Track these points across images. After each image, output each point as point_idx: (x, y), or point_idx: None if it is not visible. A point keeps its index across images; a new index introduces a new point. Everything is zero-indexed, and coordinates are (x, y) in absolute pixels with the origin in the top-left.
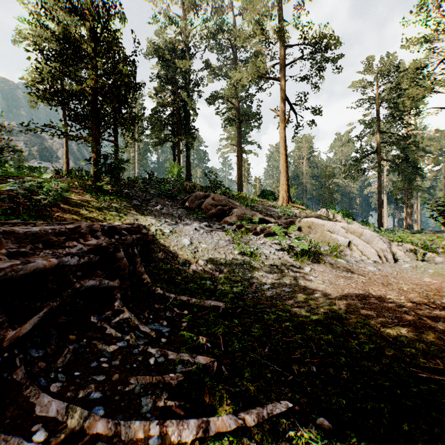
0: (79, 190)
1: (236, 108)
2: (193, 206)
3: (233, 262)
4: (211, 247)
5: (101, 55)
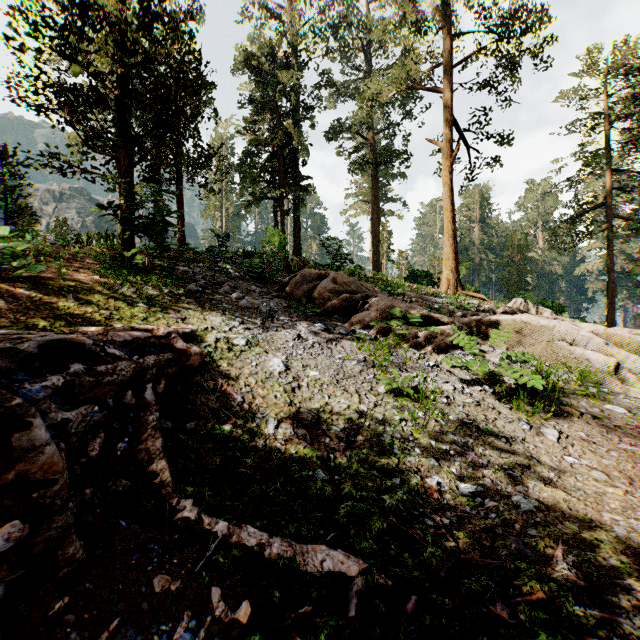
0: (92, 265)
1: (370, 145)
2: (299, 293)
3: (378, 415)
4: (329, 376)
5: (137, 31)
